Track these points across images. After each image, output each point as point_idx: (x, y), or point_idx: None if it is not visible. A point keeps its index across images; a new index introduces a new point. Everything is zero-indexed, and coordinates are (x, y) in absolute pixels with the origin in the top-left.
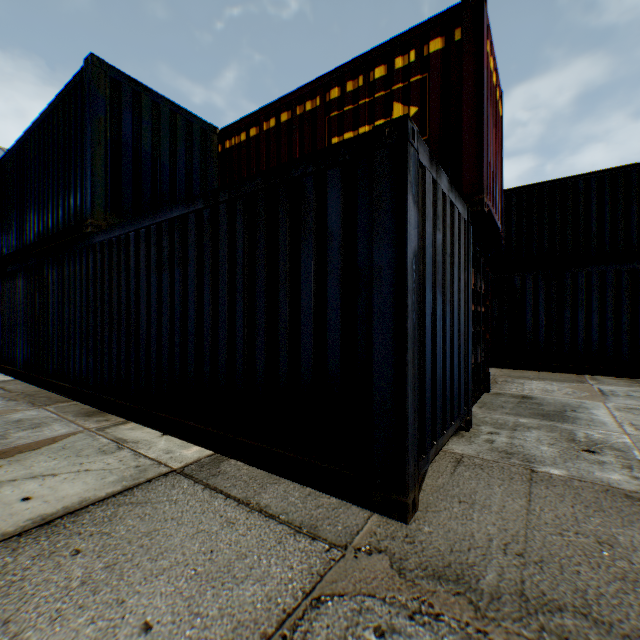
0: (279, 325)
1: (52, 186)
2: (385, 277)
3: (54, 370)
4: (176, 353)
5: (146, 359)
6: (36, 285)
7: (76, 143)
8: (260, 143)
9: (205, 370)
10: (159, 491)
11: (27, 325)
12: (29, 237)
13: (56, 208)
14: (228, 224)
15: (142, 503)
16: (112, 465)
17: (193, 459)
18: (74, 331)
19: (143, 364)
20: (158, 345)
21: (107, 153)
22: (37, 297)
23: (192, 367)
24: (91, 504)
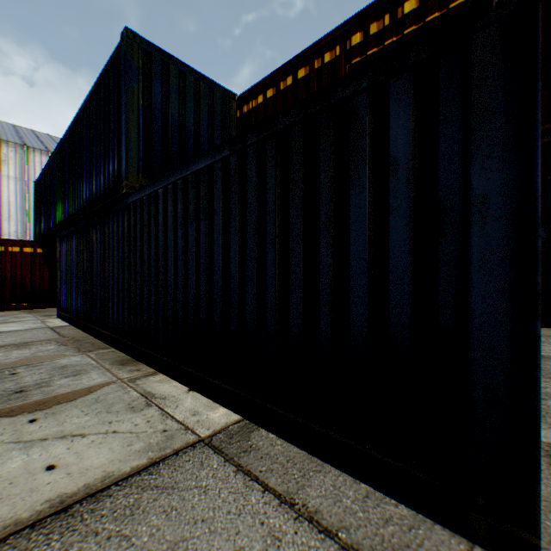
0: (320, 279)
1: (96, 157)
2: (493, 210)
3: (97, 319)
4: (201, 308)
5: (173, 312)
6: (84, 244)
7: (114, 114)
8: (277, 103)
9: (231, 327)
10: (186, 470)
11: (78, 279)
12: (79, 203)
13: (98, 175)
14: (257, 168)
15: (168, 488)
16: (139, 427)
17: (220, 425)
18: (112, 284)
19: (170, 317)
20: (184, 299)
21: (139, 119)
22: (85, 255)
23: (218, 323)
24: (113, 483)
